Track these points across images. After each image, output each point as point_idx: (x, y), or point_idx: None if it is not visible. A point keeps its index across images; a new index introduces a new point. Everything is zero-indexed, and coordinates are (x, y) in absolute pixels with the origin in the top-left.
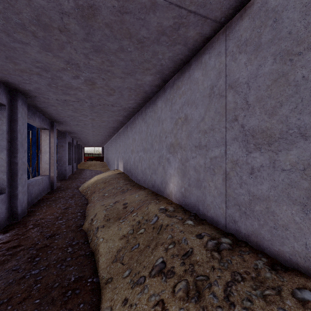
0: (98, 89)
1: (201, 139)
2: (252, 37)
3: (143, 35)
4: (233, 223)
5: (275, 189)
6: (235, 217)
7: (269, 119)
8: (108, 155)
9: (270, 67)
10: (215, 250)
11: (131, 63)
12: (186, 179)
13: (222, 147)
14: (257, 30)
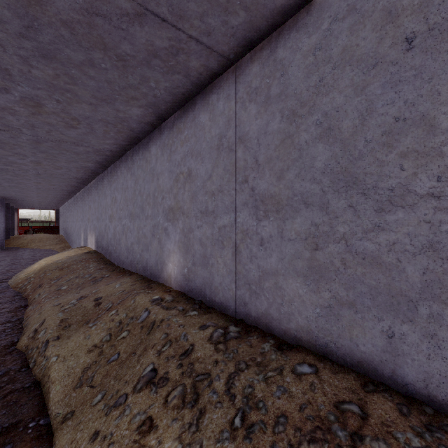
0: (48, 115)
1: (209, 203)
2: (262, 86)
3: (125, 51)
4: (244, 306)
5: (282, 261)
6: (245, 298)
7: (278, 183)
8: (68, 223)
9: (279, 125)
10: (221, 340)
11: (108, 86)
12: (190, 256)
13: (232, 214)
14: (266, 80)
